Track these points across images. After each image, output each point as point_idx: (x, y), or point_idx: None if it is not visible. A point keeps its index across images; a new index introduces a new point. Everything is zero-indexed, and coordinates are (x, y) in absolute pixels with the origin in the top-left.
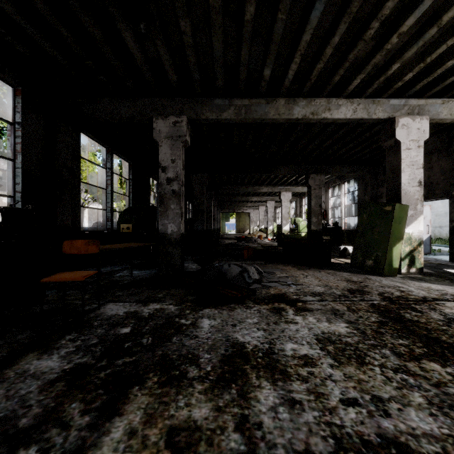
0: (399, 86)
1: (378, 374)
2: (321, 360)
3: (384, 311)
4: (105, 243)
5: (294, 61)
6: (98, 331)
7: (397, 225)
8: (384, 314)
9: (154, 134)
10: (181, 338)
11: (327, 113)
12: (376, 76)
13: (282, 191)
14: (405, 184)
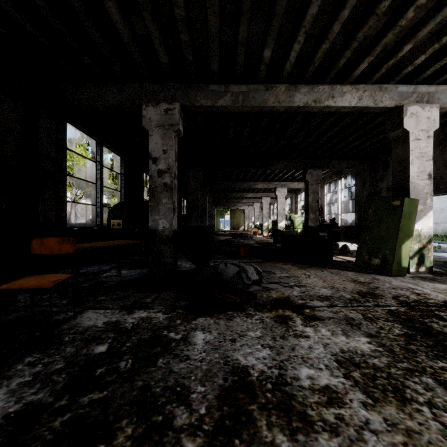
0: (408, 71)
1: (430, 420)
2: (349, 395)
3: (407, 320)
4: (94, 240)
5: (297, 40)
6: (67, 350)
7: (406, 221)
8: (408, 324)
9: (145, 122)
10: (168, 361)
11: (330, 100)
12: (384, 60)
13: (278, 187)
14: (414, 177)
